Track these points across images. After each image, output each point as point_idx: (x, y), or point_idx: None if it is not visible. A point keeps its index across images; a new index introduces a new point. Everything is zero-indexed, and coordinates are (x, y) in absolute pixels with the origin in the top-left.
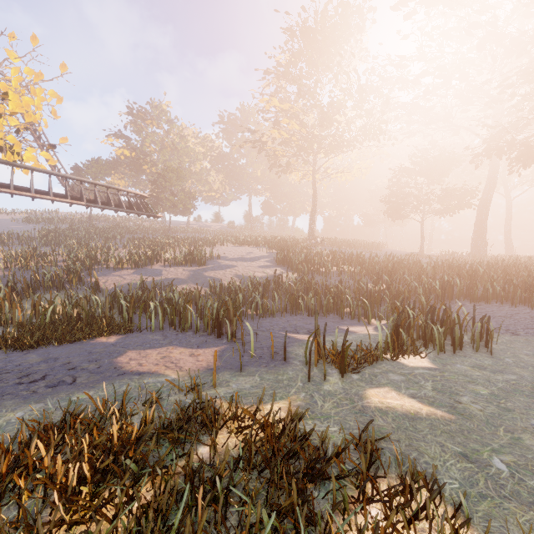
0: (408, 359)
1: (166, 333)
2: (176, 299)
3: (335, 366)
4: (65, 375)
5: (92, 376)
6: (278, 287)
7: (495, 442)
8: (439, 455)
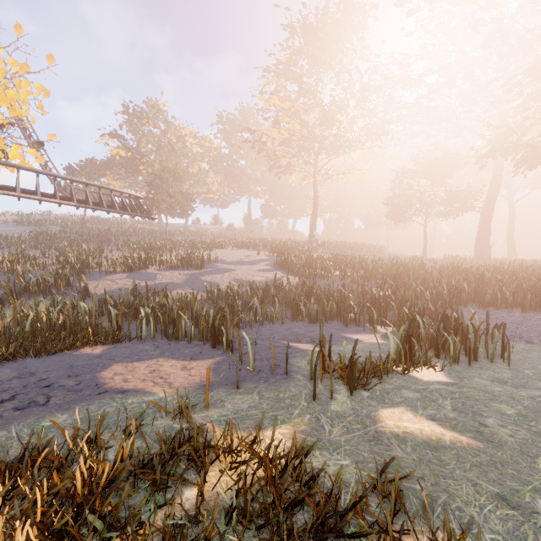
0: (421, 372)
1: (158, 342)
2: (170, 306)
3: (342, 382)
4: (38, 393)
5: (68, 395)
6: (278, 292)
7: (535, 479)
8: (473, 497)
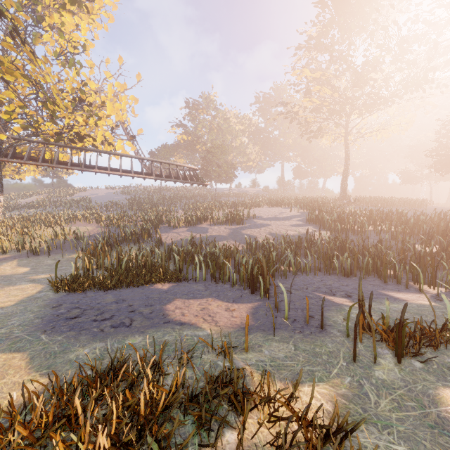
0: None
1: (207, 284)
2: (217, 254)
3: (386, 346)
4: (126, 316)
5: (144, 321)
6: (310, 245)
7: None
8: None
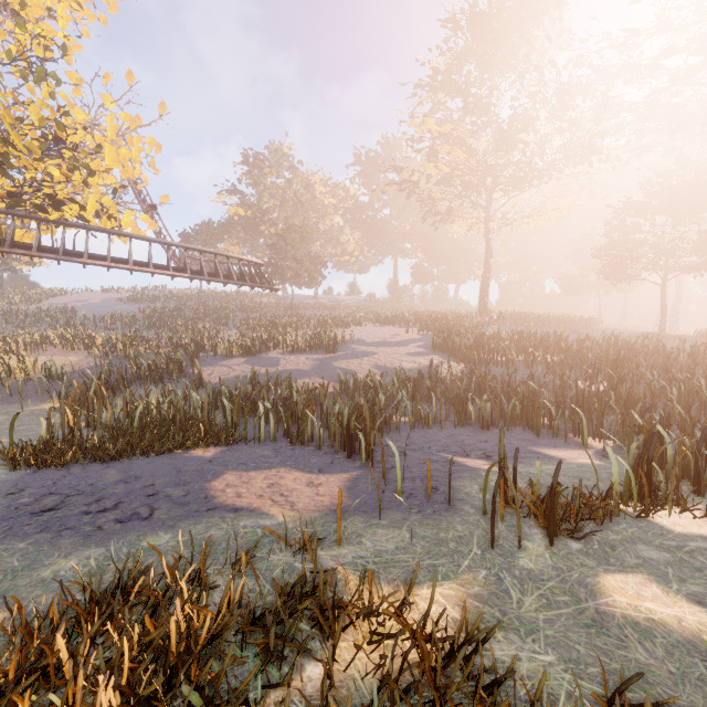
0: (669, 516)
1: (279, 446)
2: (294, 399)
3: (535, 523)
4: (142, 503)
5: (174, 509)
6: (435, 383)
7: None
8: None
